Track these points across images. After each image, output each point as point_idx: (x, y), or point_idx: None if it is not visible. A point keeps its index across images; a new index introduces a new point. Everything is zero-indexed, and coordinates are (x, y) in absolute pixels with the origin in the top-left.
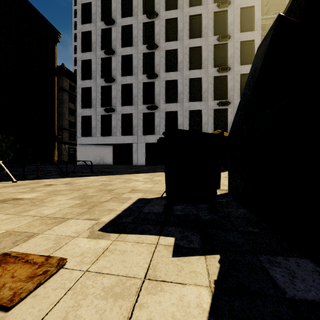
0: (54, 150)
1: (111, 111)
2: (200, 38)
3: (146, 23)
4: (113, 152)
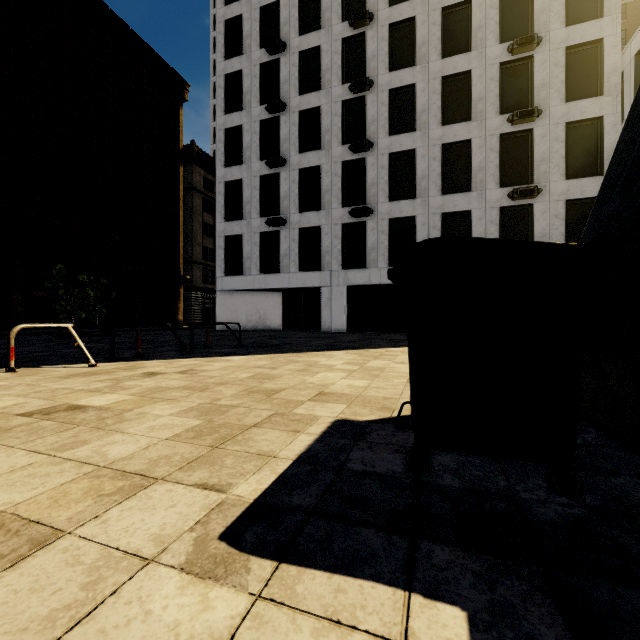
0: (177, 302)
1: (278, 223)
2: (468, 53)
3: (348, 39)
4: (283, 305)
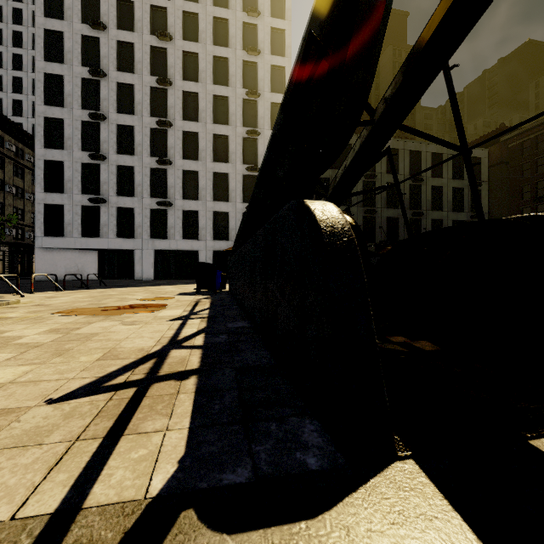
0: None
1: (100, 202)
2: (227, 125)
3: (155, 88)
4: (98, 260)
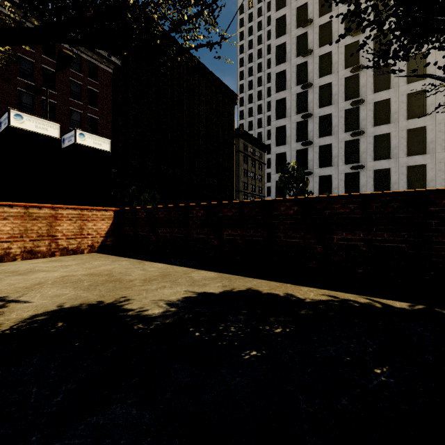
0: None
1: (309, 174)
2: (424, 80)
3: (348, 77)
4: None
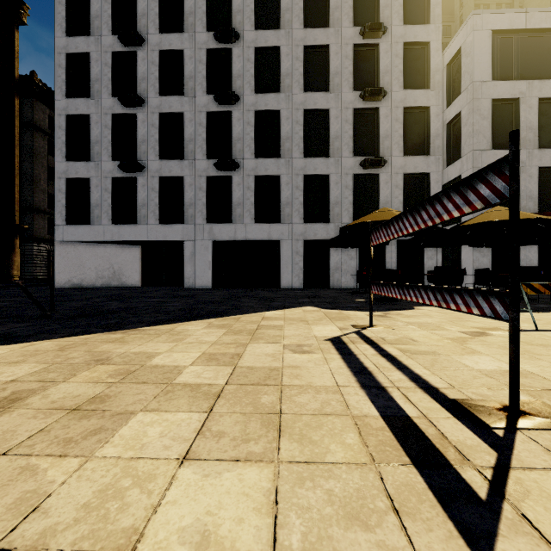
0: (11, 255)
1: (134, 168)
2: (326, 28)
3: None
4: (142, 259)
